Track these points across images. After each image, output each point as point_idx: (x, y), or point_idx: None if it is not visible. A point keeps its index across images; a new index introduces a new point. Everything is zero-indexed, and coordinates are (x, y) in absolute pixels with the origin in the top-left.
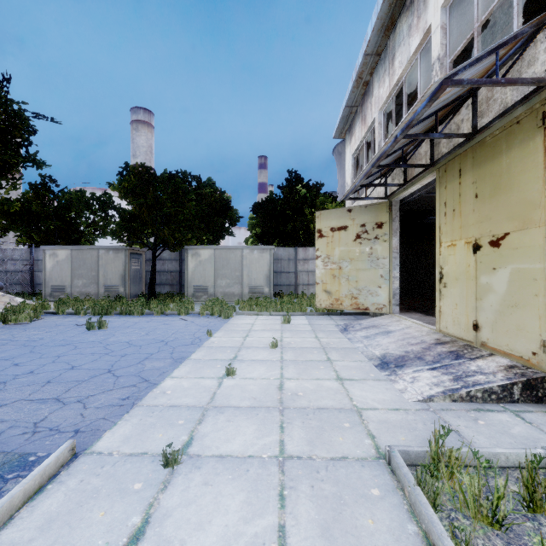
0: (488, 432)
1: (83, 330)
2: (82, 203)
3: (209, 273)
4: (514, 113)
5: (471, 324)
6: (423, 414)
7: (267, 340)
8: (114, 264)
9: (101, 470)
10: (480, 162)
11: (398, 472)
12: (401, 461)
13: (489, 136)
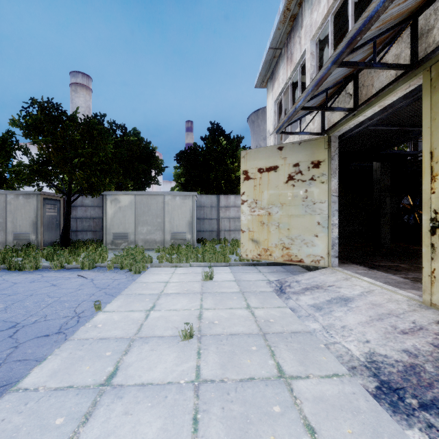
0: None
1: None
2: None
3: (129, 219)
4: None
5: None
6: None
7: (179, 318)
8: (25, 209)
9: None
10: None
11: None
12: None
13: None
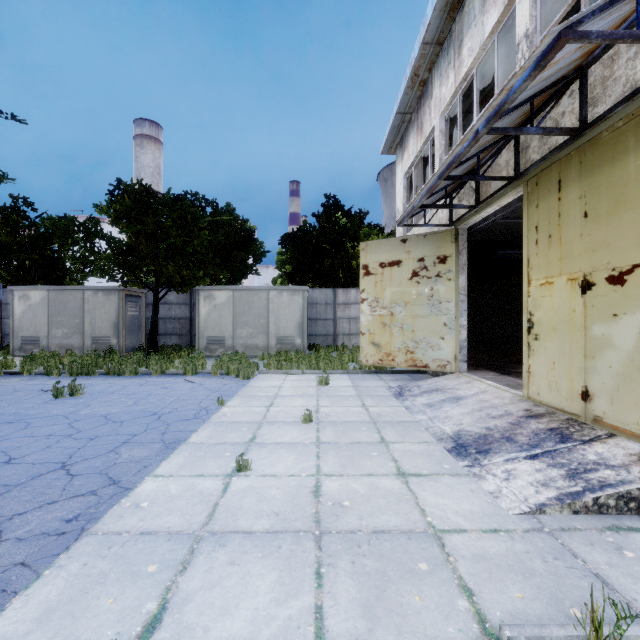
0: None
1: (48, 398)
2: (59, 230)
3: (226, 320)
4: None
5: (577, 391)
6: (537, 539)
7: (298, 411)
8: (104, 308)
9: None
10: (592, 168)
11: None
12: None
13: (606, 131)
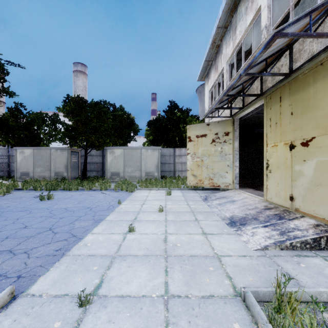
0: (309, 273)
1: (37, 200)
2: (39, 119)
3: (120, 164)
4: (319, 58)
5: (288, 196)
6: (262, 259)
7: (156, 207)
8: (61, 158)
9: (31, 310)
10: (294, 91)
11: (252, 309)
12: (254, 301)
13: (300, 74)
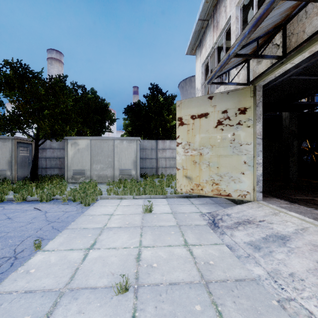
0: None
1: None
2: None
3: (86, 159)
4: None
5: None
6: None
7: (117, 259)
8: (1, 151)
9: None
10: None
11: None
12: None
13: None
